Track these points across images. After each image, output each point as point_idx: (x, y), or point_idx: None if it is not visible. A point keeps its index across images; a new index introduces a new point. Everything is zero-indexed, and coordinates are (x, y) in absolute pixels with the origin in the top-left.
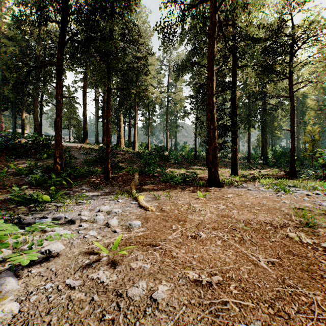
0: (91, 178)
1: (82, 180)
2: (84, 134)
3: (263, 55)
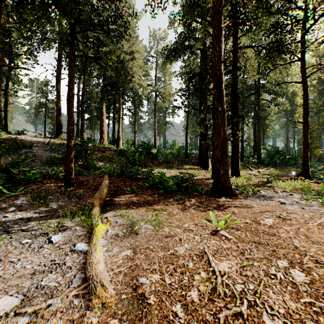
0: (47, 183)
1: (29, 187)
2: (57, 127)
3: (270, 32)
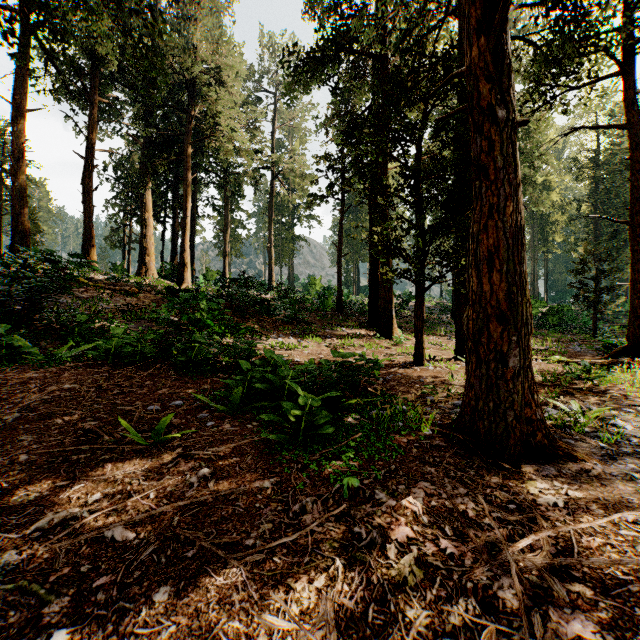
0: None
1: None
2: (15, 232)
3: None
